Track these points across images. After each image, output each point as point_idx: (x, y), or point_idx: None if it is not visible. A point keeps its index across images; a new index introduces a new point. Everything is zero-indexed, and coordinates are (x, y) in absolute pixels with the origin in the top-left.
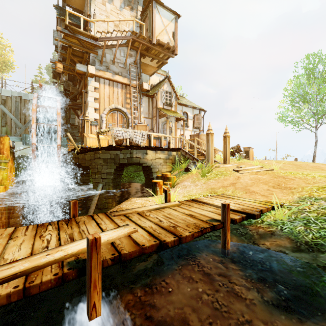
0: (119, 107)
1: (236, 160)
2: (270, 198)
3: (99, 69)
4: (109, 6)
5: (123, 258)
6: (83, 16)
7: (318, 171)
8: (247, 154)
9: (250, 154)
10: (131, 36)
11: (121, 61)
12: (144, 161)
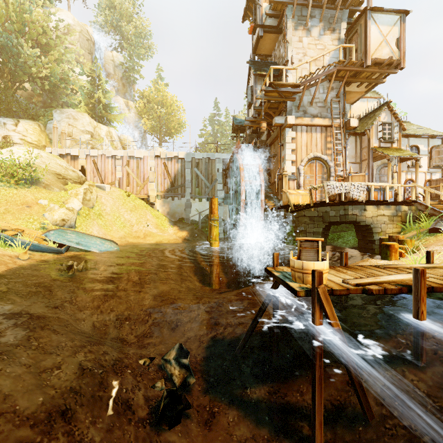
0: (318, 155)
1: None
2: None
3: (295, 116)
4: (306, 40)
5: (434, 289)
6: (286, 67)
7: None
8: None
9: None
10: (336, 67)
11: (320, 99)
12: (362, 219)
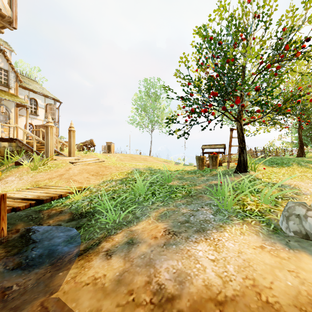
0: None
1: (83, 153)
2: (83, 184)
3: None
4: None
5: None
6: None
7: (139, 162)
8: (110, 148)
9: (112, 148)
10: None
11: None
12: None
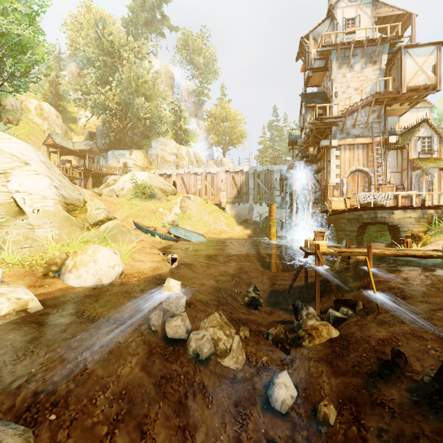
0: (360, 168)
1: None
2: None
3: (339, 138)
4: (349, 75)
5: (379, 255)
6: (329, 104)
7: None
8: None
9: None
10: (373, 97)
11: (362, 121)
12: (390, 220)
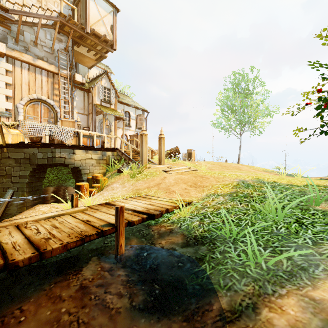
0: (43, 98)
1: (172, 161)
2: (184, 196)
3: (13, 48)
4: None
5: None
6: None
7: (234, 171)
8: (190, 156)
9: (192, 155)
10: (58, 17)
11: (47, 44)
12: (71, 161)
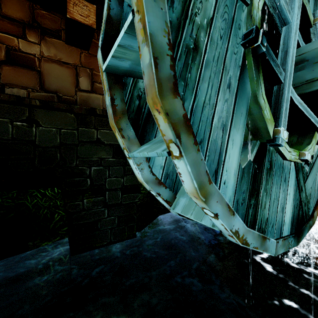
0: None
1: None
2: None
3: None
4: None
5: None
6: None
7: None
8: None
9: None
10: None
11: None
12: None
